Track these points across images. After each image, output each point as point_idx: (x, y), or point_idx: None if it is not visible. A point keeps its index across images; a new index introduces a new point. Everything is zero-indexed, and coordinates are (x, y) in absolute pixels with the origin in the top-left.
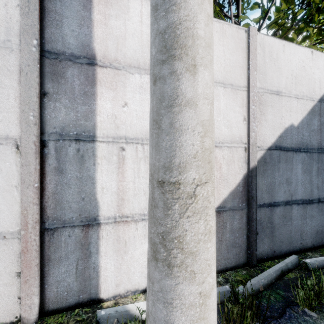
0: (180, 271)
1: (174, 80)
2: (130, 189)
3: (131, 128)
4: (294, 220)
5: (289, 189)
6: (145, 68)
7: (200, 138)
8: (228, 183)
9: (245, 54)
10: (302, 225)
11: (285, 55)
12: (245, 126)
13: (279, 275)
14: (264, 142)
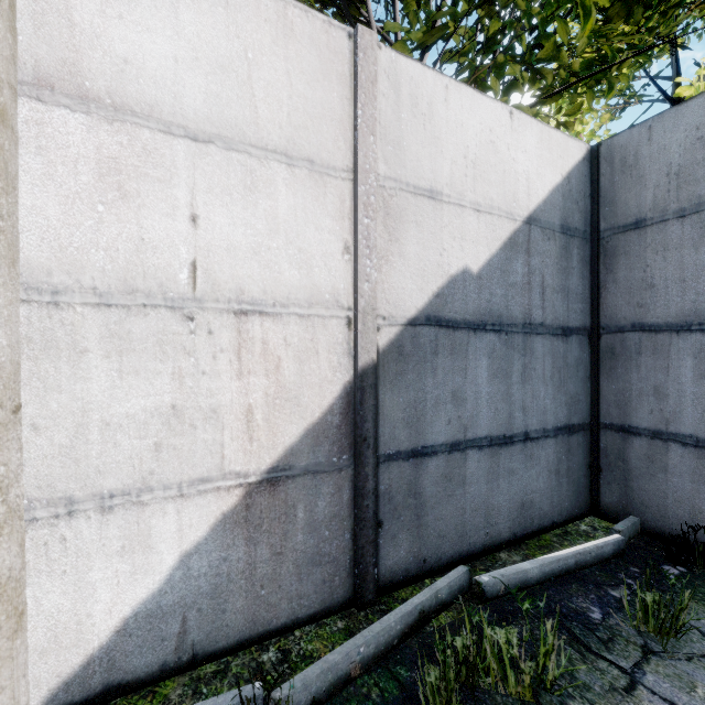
0: None
1: None
2: None
3: None
4: (472, 485)
5: (460, 414)
6: (19, 78)
7: None
8: (301, 406)
9: (349, 91)
10: (491, 492)
11: (451, 111)
12: (349, 267)
13: (412, 624)
14: (398, 306)
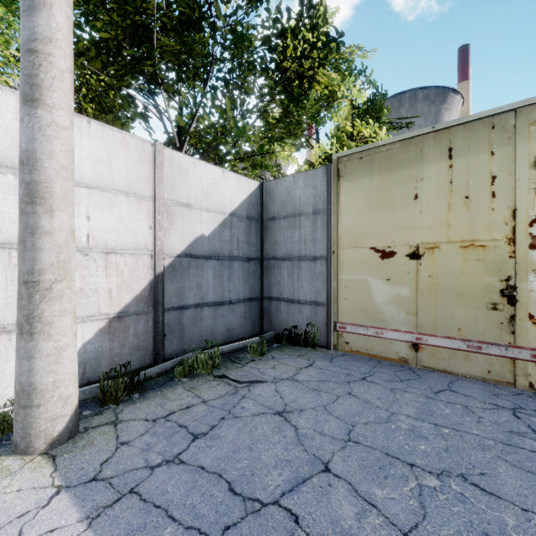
0: (40, 335)
1: (36, 217)
2: (0, 297)
3: (3, 232)
4: (206, 321)
5: (200, 292)
6: None
7: (56, 255)
8: (132, 288)
9: (152, 166)
10: (214, 324)
11: (196, 172)
12: (152, 235)
13: (176, 365)
14: (173, 249)
